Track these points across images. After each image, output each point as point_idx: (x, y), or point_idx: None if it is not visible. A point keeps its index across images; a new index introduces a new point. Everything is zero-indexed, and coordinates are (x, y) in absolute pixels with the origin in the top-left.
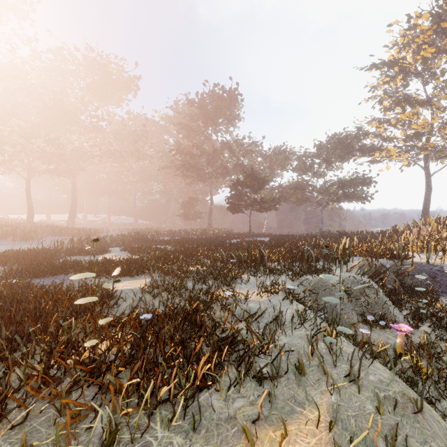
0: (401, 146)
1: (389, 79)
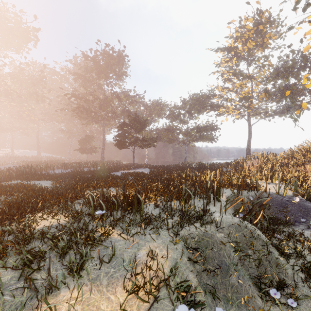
0: (236, 104)
1: (228, 59)
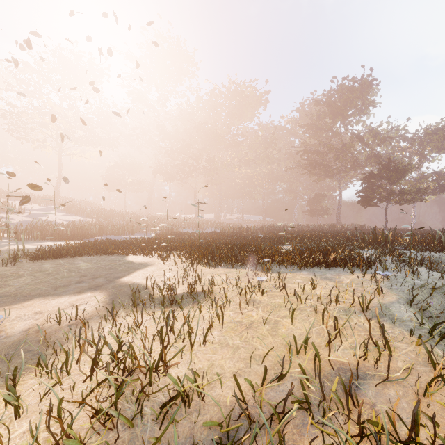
0: None
1: None
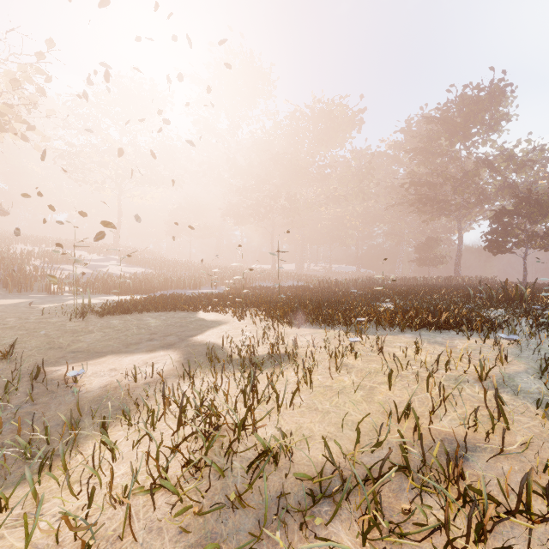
0: None
1: None
